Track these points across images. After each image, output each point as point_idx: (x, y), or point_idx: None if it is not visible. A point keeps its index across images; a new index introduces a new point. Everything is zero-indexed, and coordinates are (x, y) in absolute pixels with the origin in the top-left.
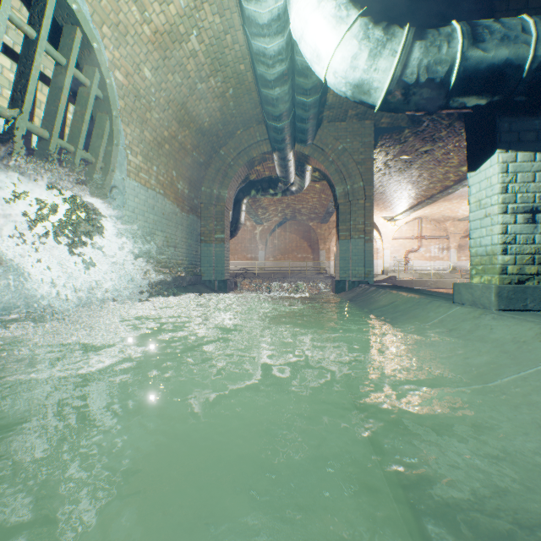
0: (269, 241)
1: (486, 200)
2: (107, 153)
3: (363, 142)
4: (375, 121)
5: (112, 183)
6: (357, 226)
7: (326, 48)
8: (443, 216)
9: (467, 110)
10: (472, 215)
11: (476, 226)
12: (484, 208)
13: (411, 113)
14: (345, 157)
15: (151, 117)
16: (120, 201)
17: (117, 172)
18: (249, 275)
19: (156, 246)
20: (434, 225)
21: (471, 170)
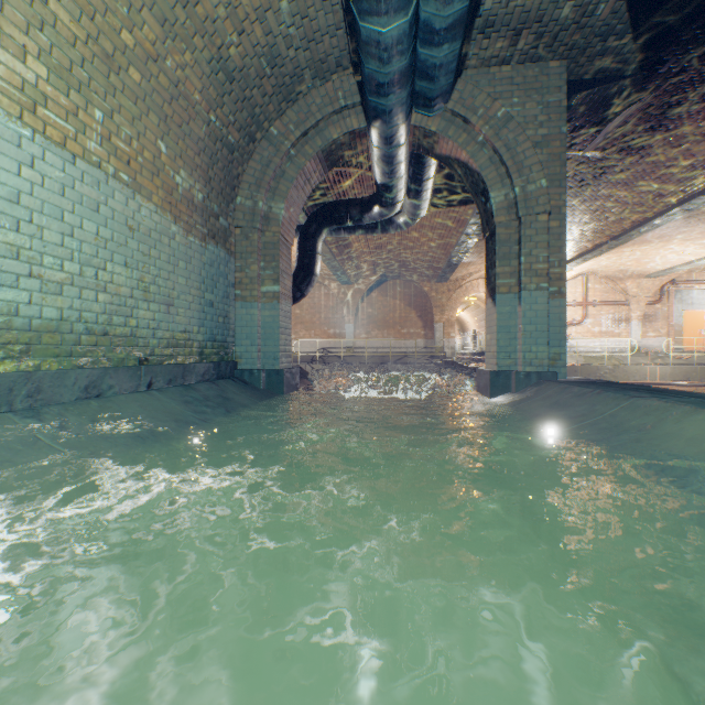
0: (360, 310)
1: None
2: None
3: (546, 103)
4: (569, 61)
5: None
6: (533, 267)
7: None
8: (622, 271)
9: None
10: None
11: None
12: None
13: None
14: (510, 132)
15: None
16: None
17: None
18: (332, 360)
19: (108, 297)
20: (605, 285)
21: None
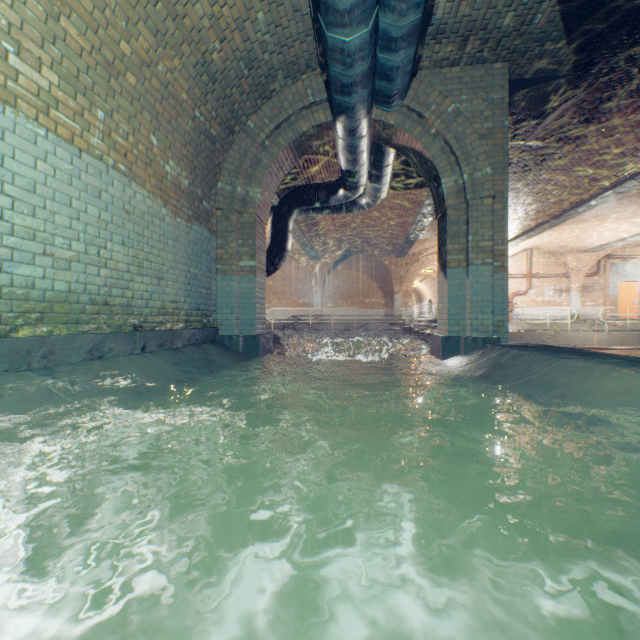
0: (327, 281)
1: None
2: None
3: (490, 100)
4: (511, 63)
5: None
6: (480, 244)
7: None
8: (563, 247)
9: None
10: None
11: None
12: None
13: None
14: (459, 125)
15: None
16: None
17: None
18: (301, 327)
19: (108, 272)
20: (548, 259)
21: None
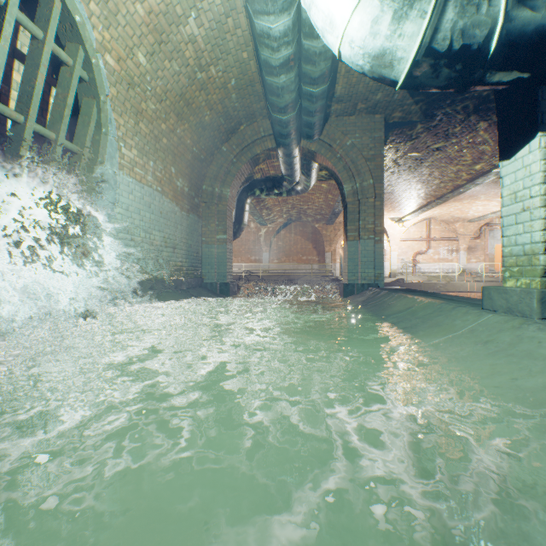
0: (273, 243)
1: (524, 192)
2: (95, 143)
3: (373, 137)
4: (386, 115)
5: (101, 176)
6: (366, 226)
7: (341, 12)
8: (452, 217)
9: (506, 85)
10: (506, 209)
11: (510, 222)
12: (522, 201)
13: (439, 90)
14: (354, 153)
15: (147, 107)
16: (111, 197)
17: (108, 164)
18: (253, 278)
19: (153, 247)
20: (442, 226)
21: (504, 158)
